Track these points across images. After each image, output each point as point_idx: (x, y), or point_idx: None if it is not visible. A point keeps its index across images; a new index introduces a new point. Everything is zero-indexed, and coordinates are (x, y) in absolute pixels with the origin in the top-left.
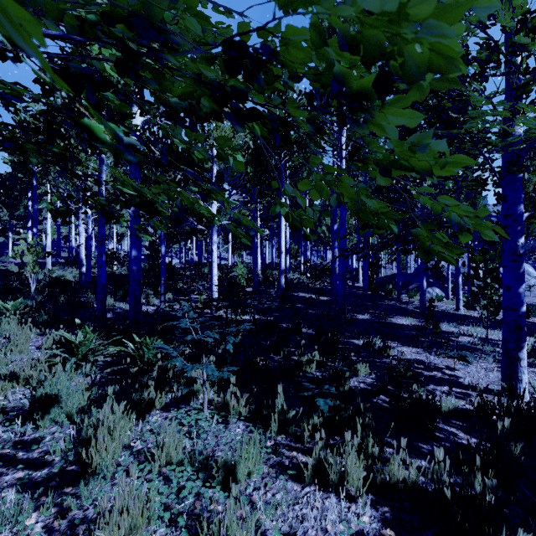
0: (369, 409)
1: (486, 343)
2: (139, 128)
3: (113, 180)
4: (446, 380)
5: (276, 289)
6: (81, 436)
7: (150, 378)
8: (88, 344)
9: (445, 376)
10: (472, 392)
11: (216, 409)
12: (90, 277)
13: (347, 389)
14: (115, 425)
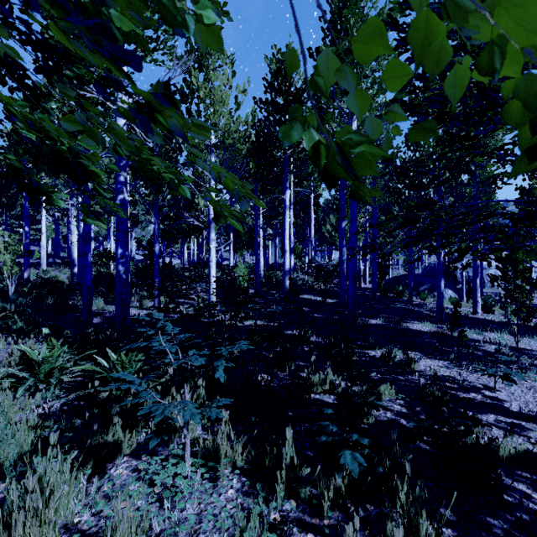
0: (421, 475)
1: (519, 354)
2: None
3: (8, 117)
4: (490, 405)
5: (280, 290)
6: (2, 511)
7: (125, 405)
8: (52, 361)
9: (487, 399)
10: (526, 423)
11: (202, 456)
12: (75, 278)
13: (372, 421)
14: (54, 492)
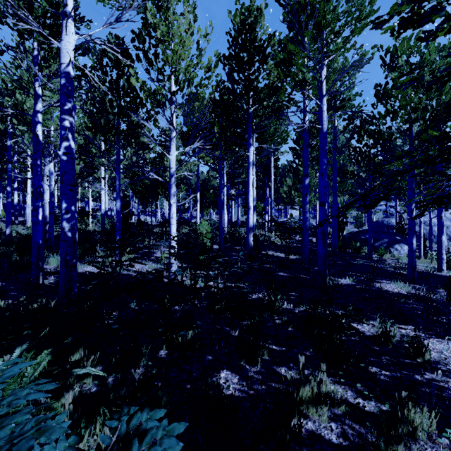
0: None
1: None
2: (73, 49)
3: None
4: None
5: (243, 246)
6: None
7: None
8: None
9: None
10: None
11: None
12: (30, 236)
13: None
14: None
